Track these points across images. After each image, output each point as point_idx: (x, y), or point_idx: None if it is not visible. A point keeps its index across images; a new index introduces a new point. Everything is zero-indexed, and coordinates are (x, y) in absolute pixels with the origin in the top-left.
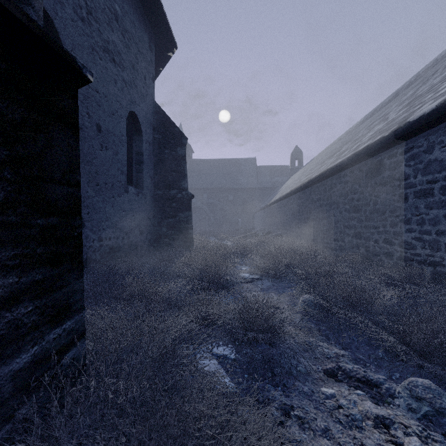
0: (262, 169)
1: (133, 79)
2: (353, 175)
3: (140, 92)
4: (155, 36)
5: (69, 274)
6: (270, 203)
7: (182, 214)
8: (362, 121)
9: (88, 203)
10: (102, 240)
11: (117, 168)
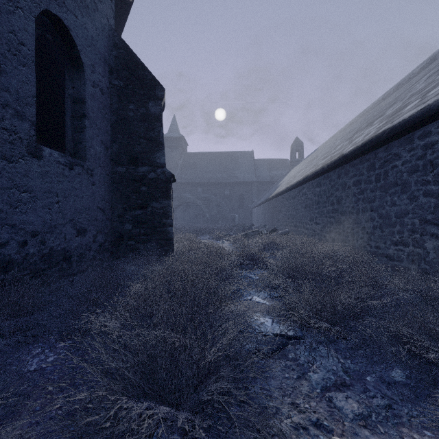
0: (260, 163)
1: None
2: None
3: None
4: None
5: None
6: (272, 195)
7: (157, 204)
8: (382, 99)
9: None
10: None
11: (0, 102)
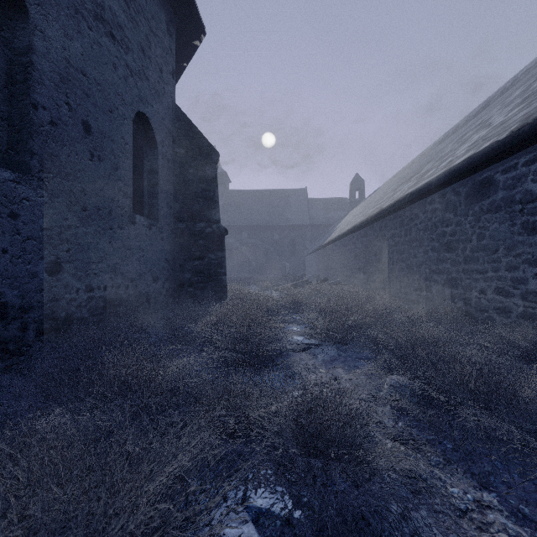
0: (314, 202)
1: (143, 68)
2: (445, 200)
3: (153, 88)
4: (175, 17)
5: None
6: (325, 242)
7: (213, 255)
8: (441, 140)
9: (68, 236)
10: (93, 289)
11: (117, 189)
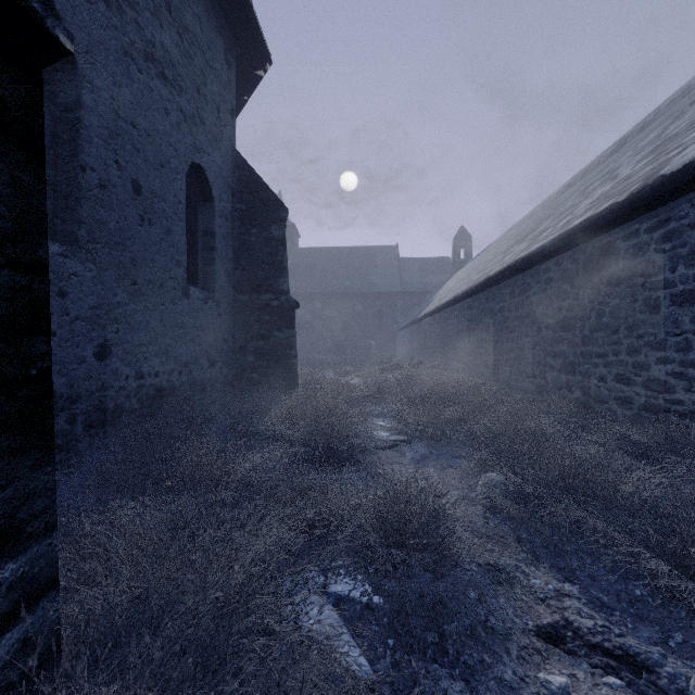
0: (408, 263)
1: (198, 110)
2: (561, 268)
3: (210, 132)
4: (235, 43)
5: (14, 459)
6: (420, 316)
7: (280, 334)
8: (567, 186)
9: (117, 315)
10: (143, 376)
11: (169, 257)
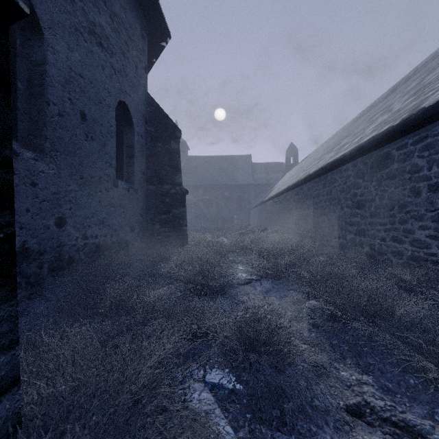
0: (257, 166)
1: (123, 67)
2: (356, 169)
3: (131, 81)
4: (147, 24)
5: None
6: (265, 199)
7: (176, 211)
8: (359, 117)
9: (70, 198)
10: (87, 237)
11: (105, 161)
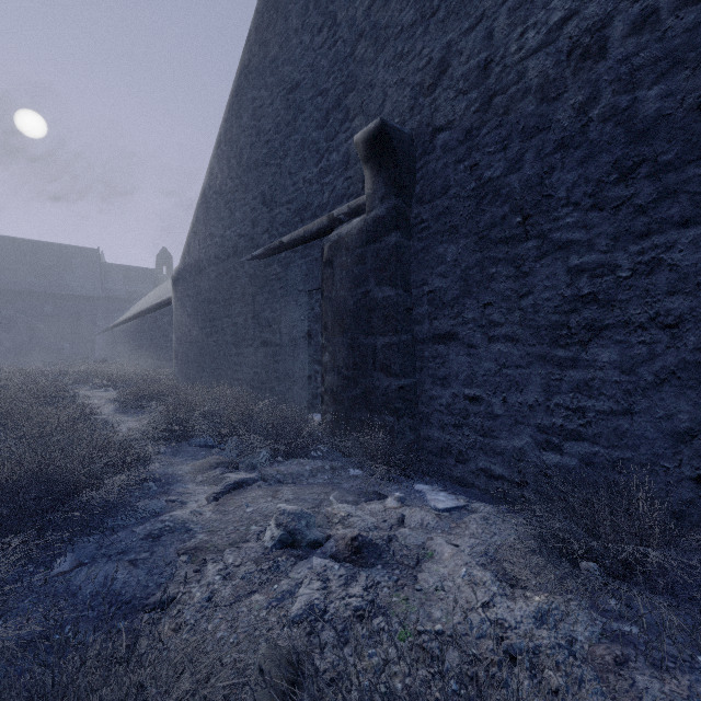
0: (111, 269)
1: None
2: (151, 319)
3: None
4: None
5: None
6: (111, 325)
7: None
8: None
9: None
10: None
11: None
